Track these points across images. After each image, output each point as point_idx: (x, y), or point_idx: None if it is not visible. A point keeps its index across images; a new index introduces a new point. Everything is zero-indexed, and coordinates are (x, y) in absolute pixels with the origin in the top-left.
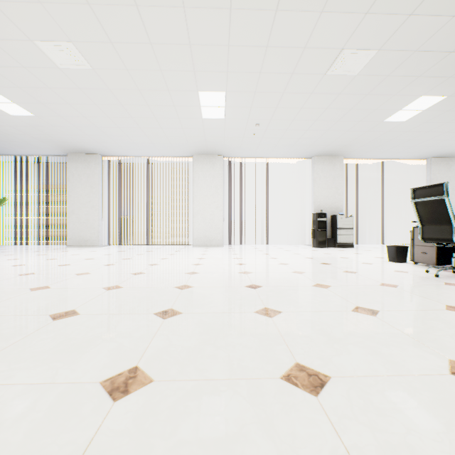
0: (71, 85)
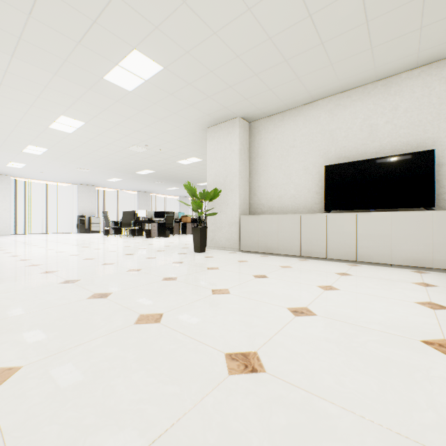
0: None
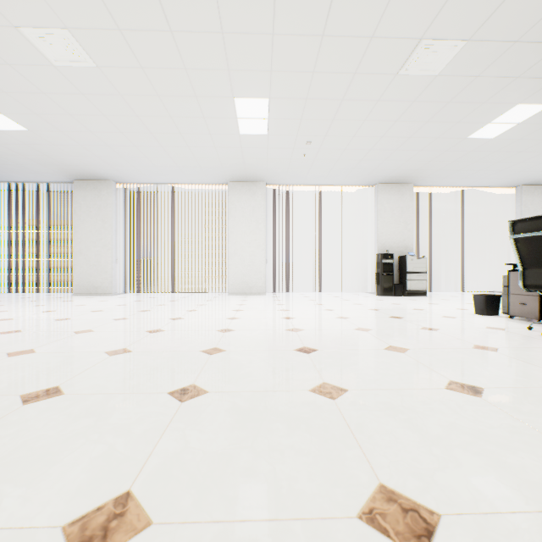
0: (71, 89)
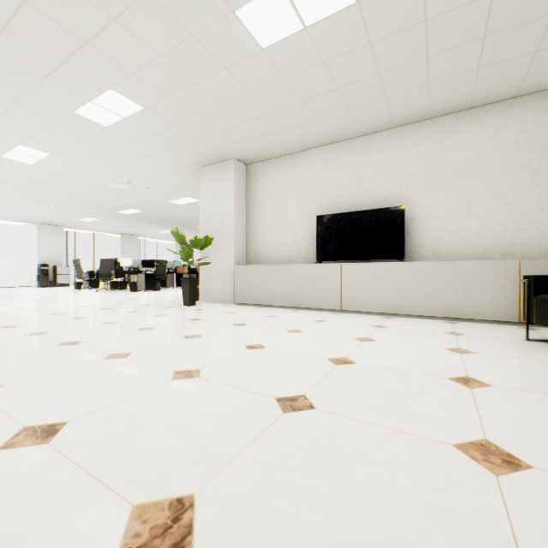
0: None
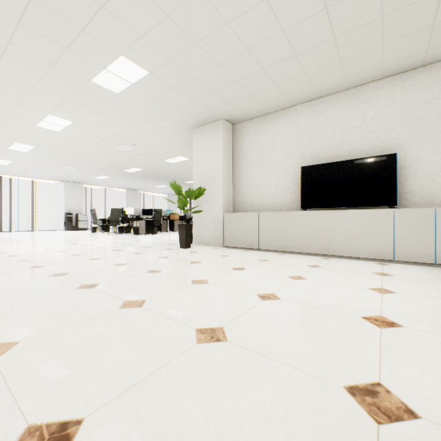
0: None
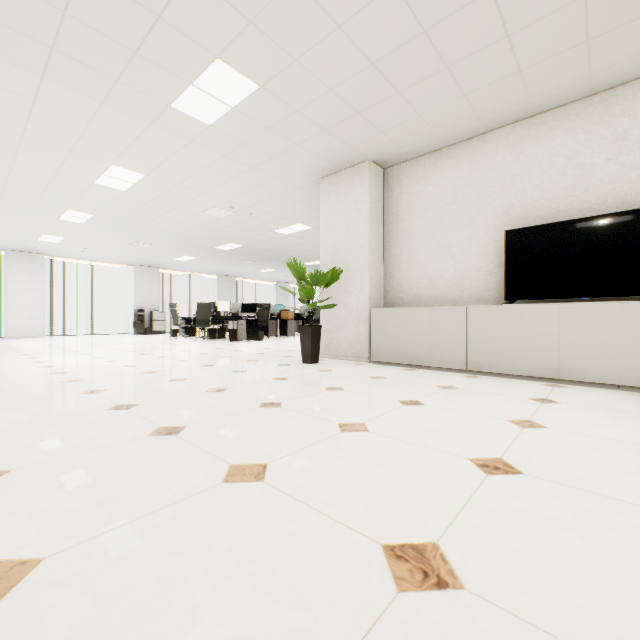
0: None
